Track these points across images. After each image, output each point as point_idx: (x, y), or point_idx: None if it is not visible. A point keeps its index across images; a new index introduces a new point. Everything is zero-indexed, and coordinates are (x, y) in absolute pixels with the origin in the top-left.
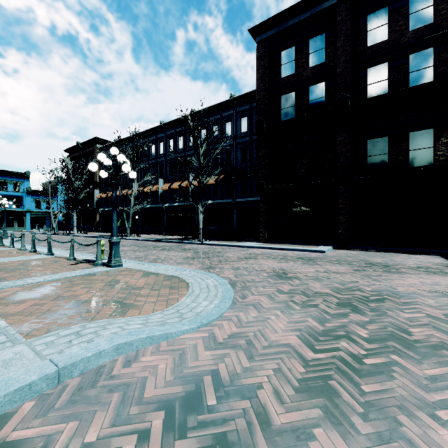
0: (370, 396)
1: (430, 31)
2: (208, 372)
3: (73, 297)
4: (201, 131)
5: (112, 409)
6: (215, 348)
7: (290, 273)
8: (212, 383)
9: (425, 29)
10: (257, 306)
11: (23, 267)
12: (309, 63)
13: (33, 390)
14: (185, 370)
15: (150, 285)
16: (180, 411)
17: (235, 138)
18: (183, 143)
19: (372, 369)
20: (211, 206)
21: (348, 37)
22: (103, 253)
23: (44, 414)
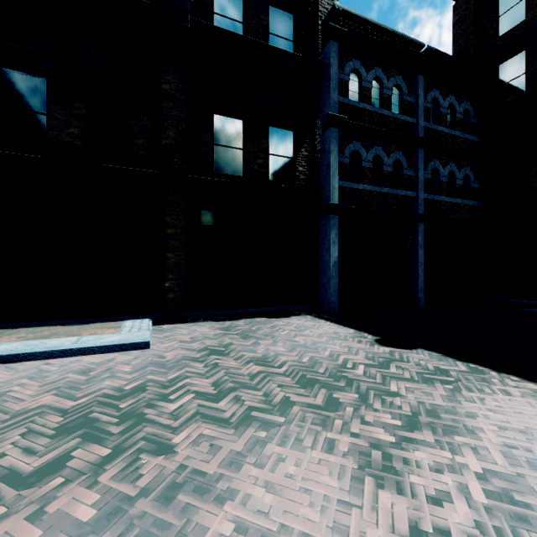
0: None
1: None
2: None
3: None
4: None
5: None
6: None
7: None
8: None
9: None
10: None
11: None
12: None
13: None
14: None
15: None
16: None
17: None
18: None
19: None
20: None
21: None
22: None
23: None
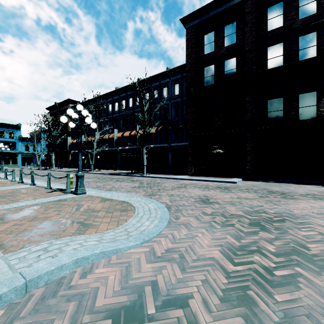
0: (283, 305)
1: (314, 19)
2: (149, 282)
3: (45, 219)
4: (145, 94)
5: (67, 318)
6: (154, 261)
7: (211, 199)
8: (152, 293)
9: (311, 18)
10: (187, 226)
11: (11, 194)
12: (224, 43)
13: (3, 300)
14: (130, 281)
15: (106, 209)
16: (125, 319)
17: (170, 99)
18: (132, 103)
19: (281, 280)
20: (152, 149)
21: (254, 24)
22: (72, 183)
23: (10, 322)
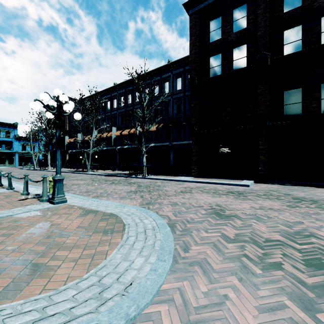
0: None
1: None
2: None
3: None
4: (145, 90)
5: None
6: None
7: (227, 210)
8: None
9: None
10: (204, 267)
11: None
12: (233, 29)
13: None
14: None
15: (83, 228)
16: None
17: (172, 95)
18: (131, 100)
19: None
20: (152, 148)
21: (267, 5)
22: None
23: None
